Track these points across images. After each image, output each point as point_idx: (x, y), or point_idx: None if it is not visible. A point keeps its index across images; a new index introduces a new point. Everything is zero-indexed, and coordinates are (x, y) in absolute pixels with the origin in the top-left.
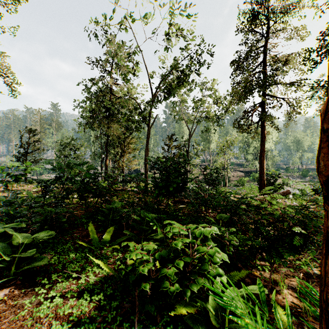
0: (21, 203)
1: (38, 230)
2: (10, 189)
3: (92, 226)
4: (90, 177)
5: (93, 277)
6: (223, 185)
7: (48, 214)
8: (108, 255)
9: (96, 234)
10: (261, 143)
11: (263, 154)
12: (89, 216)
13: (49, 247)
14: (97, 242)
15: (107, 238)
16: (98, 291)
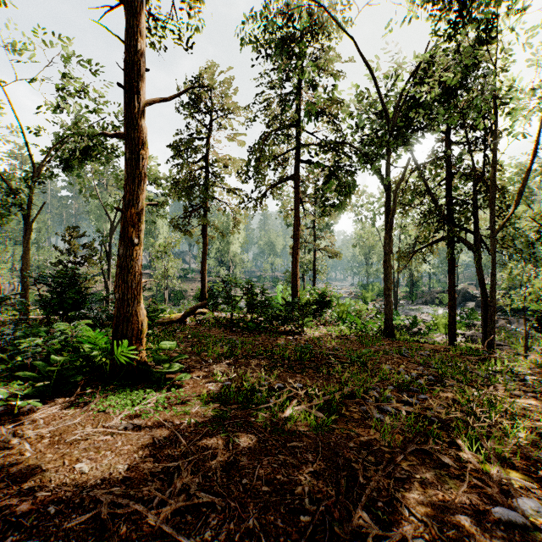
0: None
1: None
2: None
3: None
4: None
5: None
6: (175, 303)
7: None
8: None
9: None
10: (203, 251)
11: (205, 264)
12: None
13: None
14: None
15: None
16: None
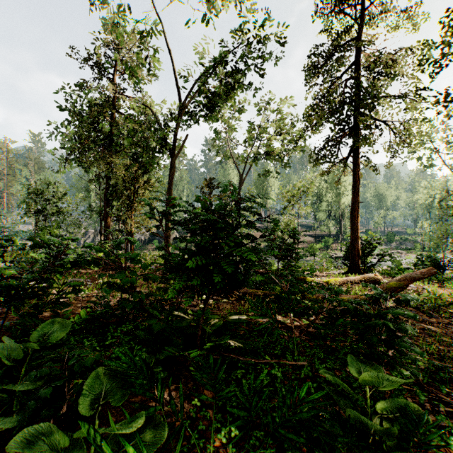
0: None
1: None
2: None
3: None
4: None
5: None
6: None
7: None
8: None
9: None
10: (354, 190)
11: (357, 208)
12: None
13: None
14: None
15: None
16: None
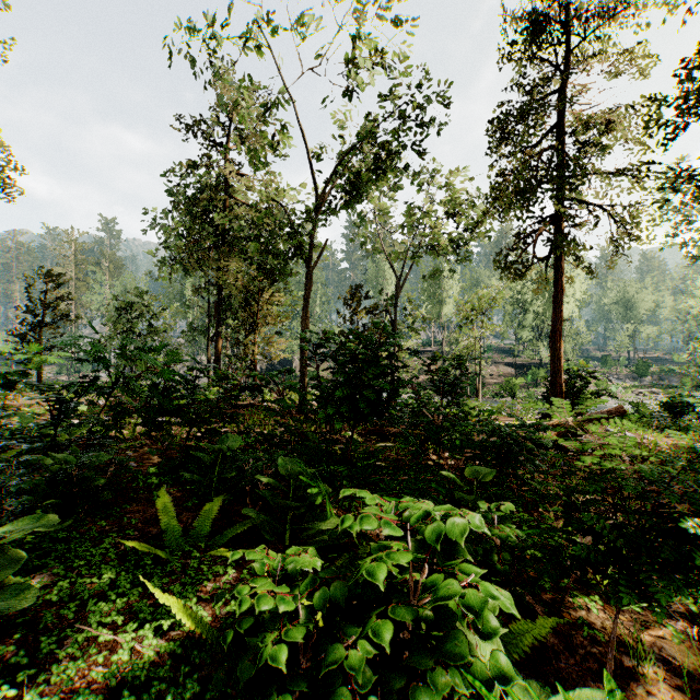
0: (9, 440)
1: (24, 512)
2: (0, 406)
3: (168, 498)
4: (168, 377)
5: (155, 642)
6: (471, 394)
7: (62, 467)
8: (201, 572)
9: (179, 514)
10: (556, 304)
11: (560, 328)
12: (169, 469)
13: (53, 554)
14: (177, 539)
15: (202, 527)
16: (163, 686)
